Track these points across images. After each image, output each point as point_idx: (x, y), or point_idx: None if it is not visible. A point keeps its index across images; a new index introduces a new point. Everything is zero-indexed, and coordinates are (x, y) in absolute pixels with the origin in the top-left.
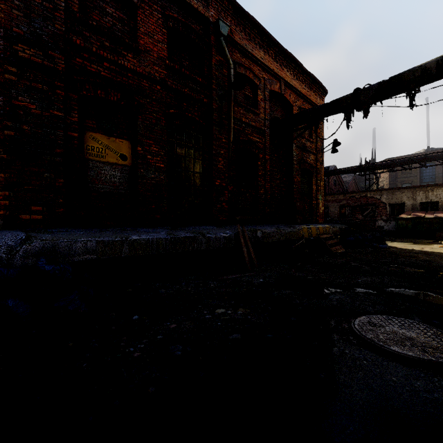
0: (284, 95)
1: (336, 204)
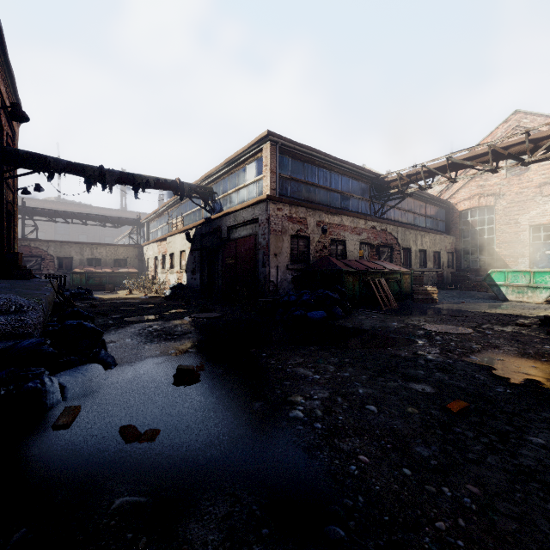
0: (1, 114)
1: None
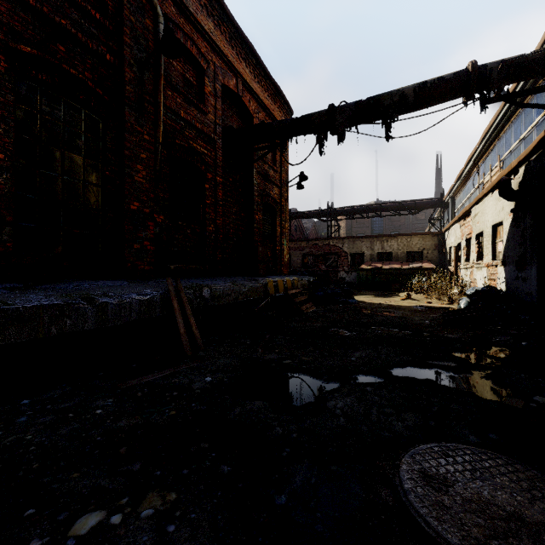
0: (243, 98)
1: (299, 252)
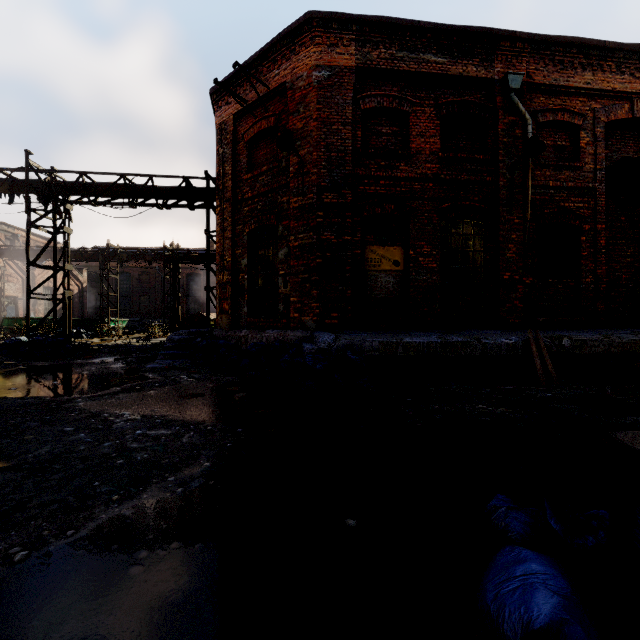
0: None
1: None
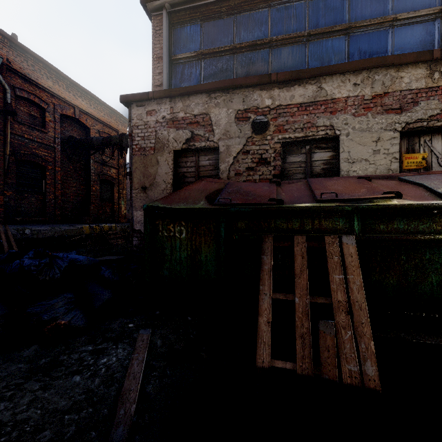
0: (80, 119)
1: None
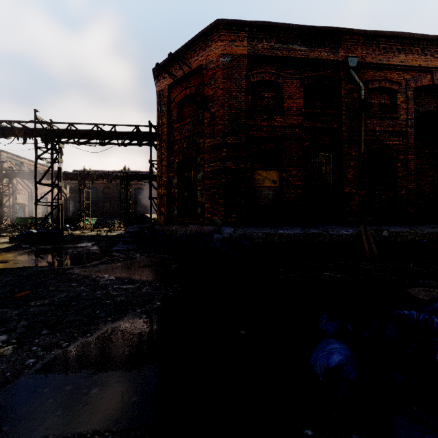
0: None
1: None
